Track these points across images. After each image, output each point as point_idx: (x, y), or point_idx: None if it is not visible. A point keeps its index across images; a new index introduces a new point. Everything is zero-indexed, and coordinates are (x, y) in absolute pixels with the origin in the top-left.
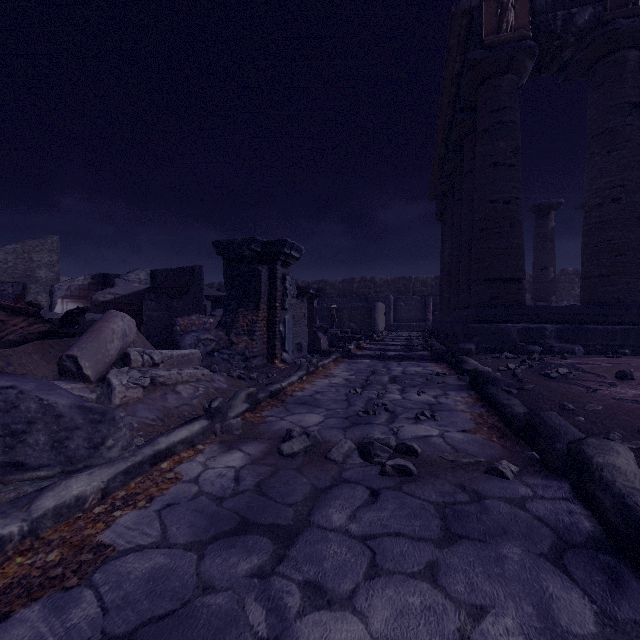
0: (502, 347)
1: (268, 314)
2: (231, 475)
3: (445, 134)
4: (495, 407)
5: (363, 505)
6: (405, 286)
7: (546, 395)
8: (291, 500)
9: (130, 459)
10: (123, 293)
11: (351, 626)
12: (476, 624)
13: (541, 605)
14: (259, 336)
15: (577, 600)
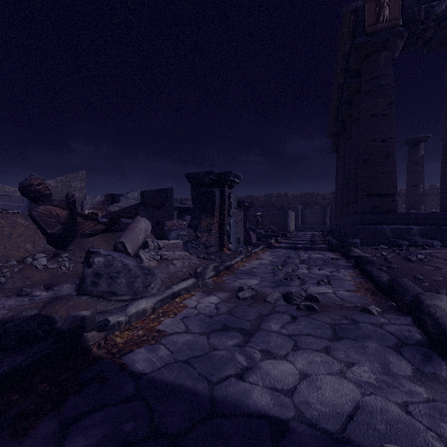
0: (379, 241)
1: (219, 219)
2: (213, 306)
3: (339, 92)
4: (370, 278)
5: (288, 322)
6: (309, 199)
7: (406, 271)
8: (248, 318)
9: (162, 294)
10: (124, 206)
11: (286, 365)
12: (349, 368)
13: (384, 364)
14: (214, 233)
15: (404, 364)
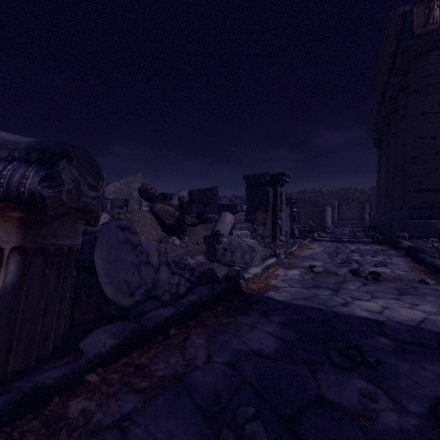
0: (429, 235)
1: (272, 214)
2: (298, 276)
3: (382, 89)
4: (423, 263)
5: (361, 286)
6: (346, 195)
7: None
8: (329, 283)
9: (262, 265)
10: (176, 204)
11: (371, 303)
12: (415, 306)
13: None
14: (268, 226)
15: None
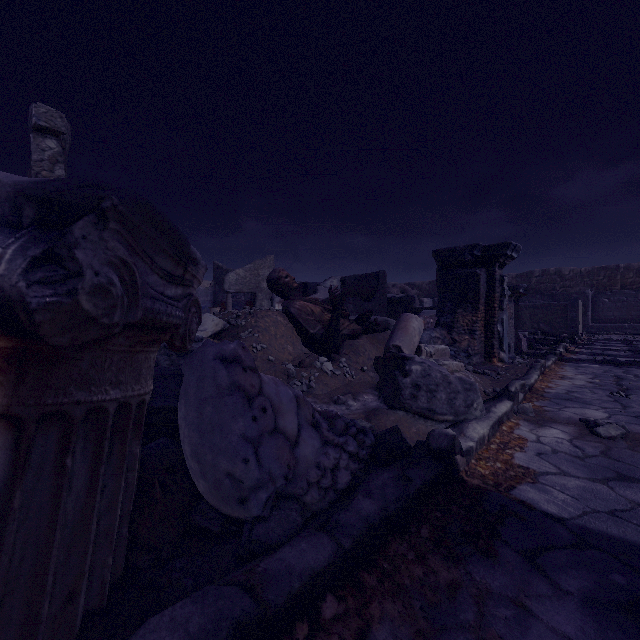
0: None
1: (485, 315)
2: (567, 443)
3: None
4: None
5: None
6: (608, 278)
7: None
8: None
9: (489, 419)
10: (323, 298)
11: None
12: None
13: None
14: (478, 335)
15: None
